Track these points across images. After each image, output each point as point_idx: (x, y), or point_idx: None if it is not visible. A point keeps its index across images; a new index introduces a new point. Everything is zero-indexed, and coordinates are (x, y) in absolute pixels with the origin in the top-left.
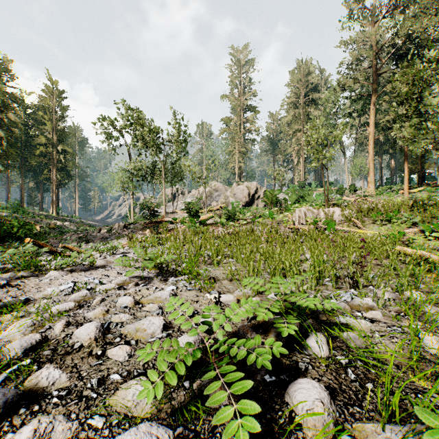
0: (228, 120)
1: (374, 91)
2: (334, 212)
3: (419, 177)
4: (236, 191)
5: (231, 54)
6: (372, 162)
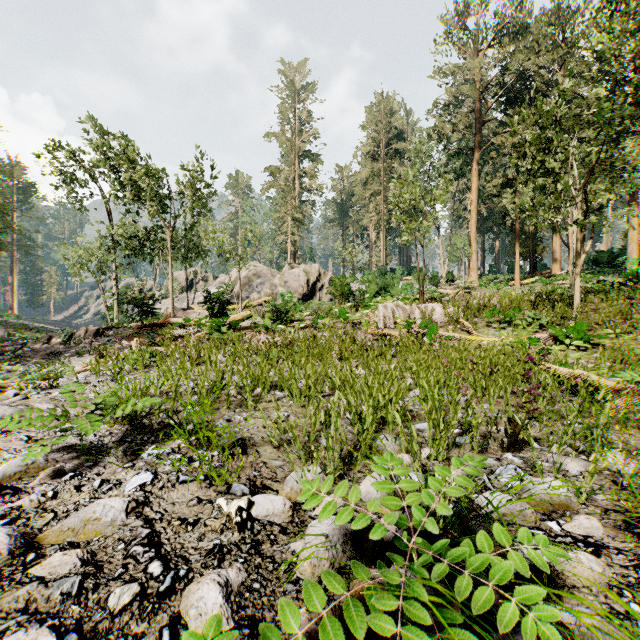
0: (276, 170)
1: (477, 145)
2: (433, 309)
3: (531, 264)
4: (288, 278)
5: (281, 72)
6: (475, 241)
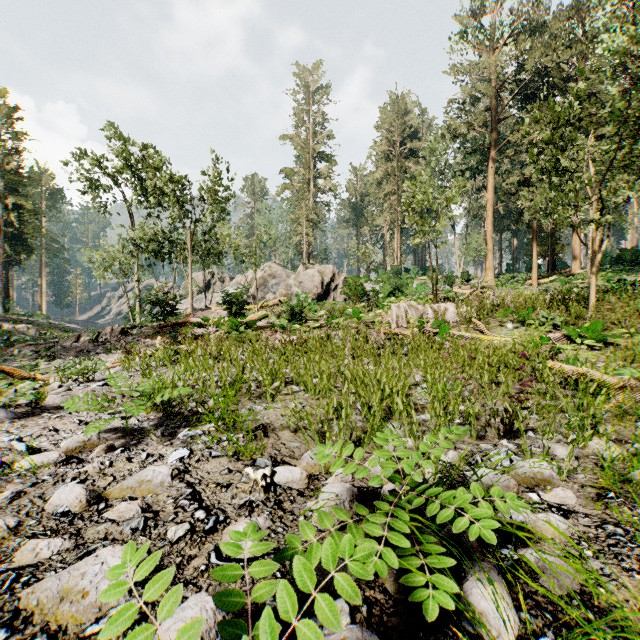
0: (291, 172)
1: (493, 143)
2: (446, 309)
3: (550, 263)
4: (303, 278)
5: (296, 75)
6: (491, 240)
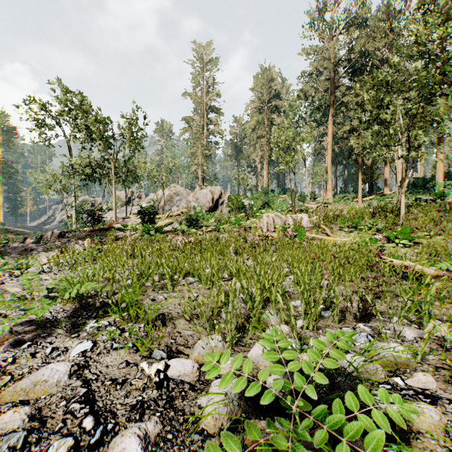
0: (190, 119)
1: (332, 103)
2: (302, 218)
3: (369, 186)
4: (199, 196)
5: (194, 50)
6: (330, 170)
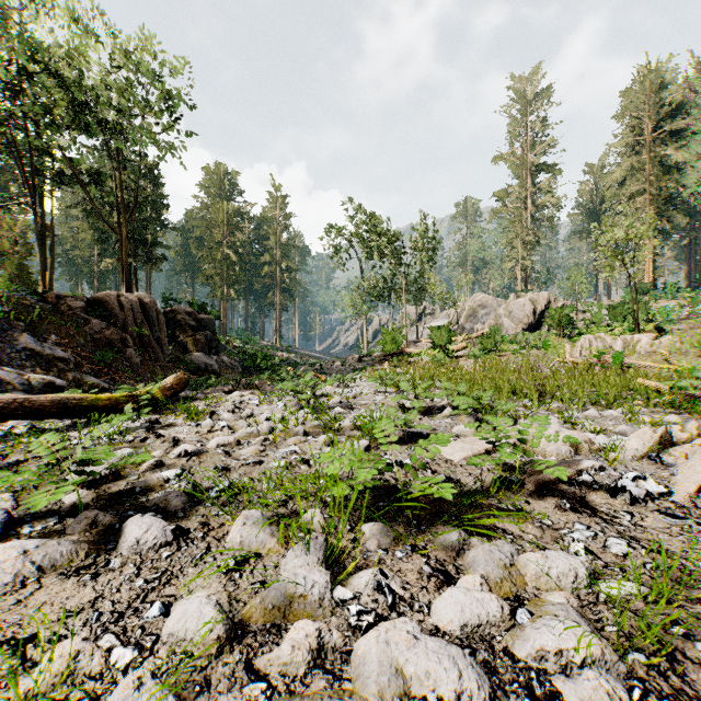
0: (503, 195)
1: None
2: (640, 340)
3: None
4: (513, 308)
5: (510, 88)
6: None
